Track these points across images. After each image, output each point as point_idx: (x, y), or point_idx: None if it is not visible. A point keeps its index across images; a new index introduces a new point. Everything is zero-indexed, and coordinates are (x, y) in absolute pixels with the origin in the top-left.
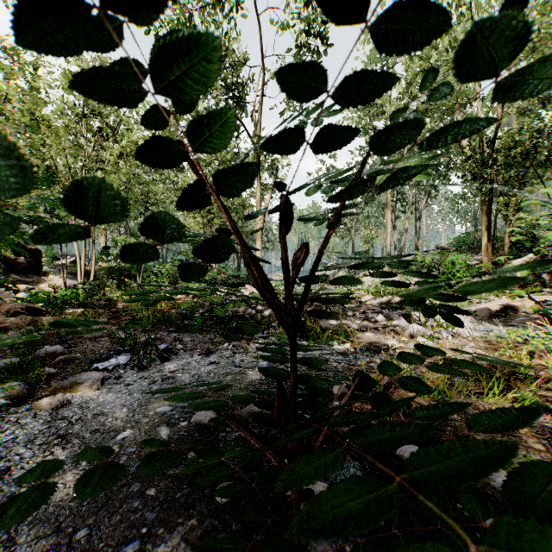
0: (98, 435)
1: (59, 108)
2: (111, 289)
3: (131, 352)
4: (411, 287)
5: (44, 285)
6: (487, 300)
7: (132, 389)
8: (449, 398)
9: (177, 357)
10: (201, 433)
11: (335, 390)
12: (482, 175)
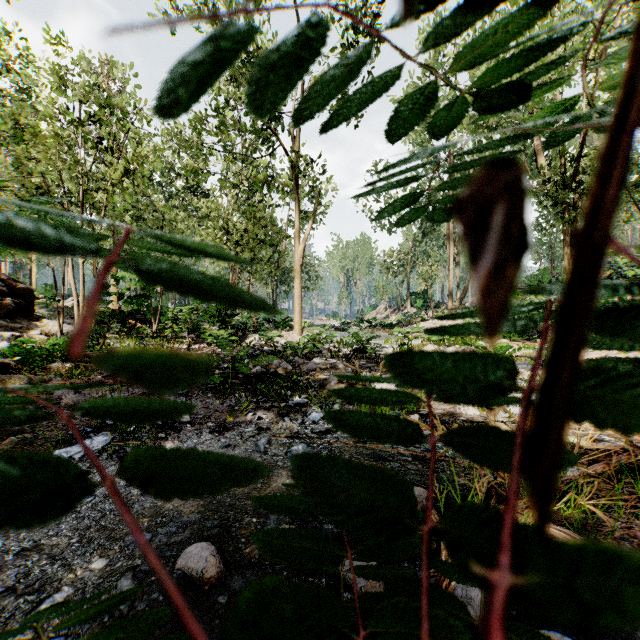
0: (11, 600)
1: (49, 112)
2: (120, 336)
3: (112, 431)
4: None
5: (35, 331)
6: None
7: (99, 495)
8: (591, 521)
9: (179, 436)
10: (187, 596)
11: None
12: (565, 200)
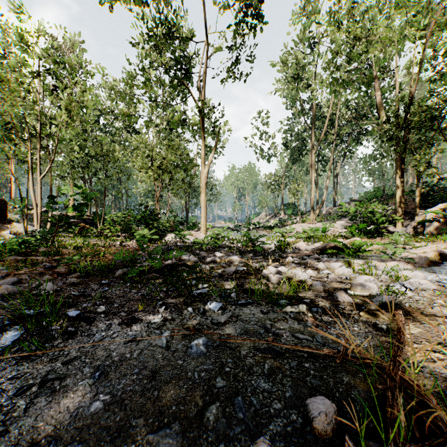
0: None
1: (11, 63)
2: (73, 235)
3: (21, 327)
4: (334, 233)
5: (6, 231)
6: (410, 246)
7: None
8: None
9: (90, 328)
10: None
11: (313, 417)
12: (397, 136)
